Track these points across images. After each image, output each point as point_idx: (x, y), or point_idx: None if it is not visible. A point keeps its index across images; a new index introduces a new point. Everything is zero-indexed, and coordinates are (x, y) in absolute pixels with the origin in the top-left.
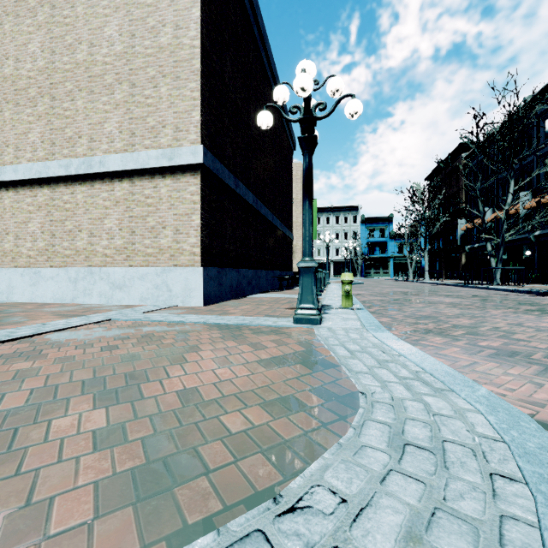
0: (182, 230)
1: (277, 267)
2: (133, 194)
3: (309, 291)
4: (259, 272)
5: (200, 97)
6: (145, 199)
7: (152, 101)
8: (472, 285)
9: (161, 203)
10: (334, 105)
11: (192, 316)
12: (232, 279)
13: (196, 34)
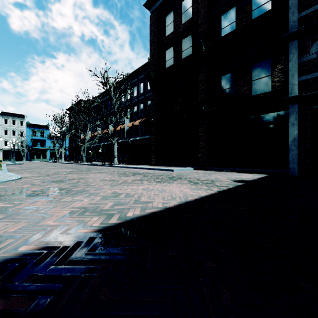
0: None
1: None
2: None
3: None
4: None
5: None
6: None
7: None
8: (76, 163)
9: None
10: None
11: None
12: None
13: None
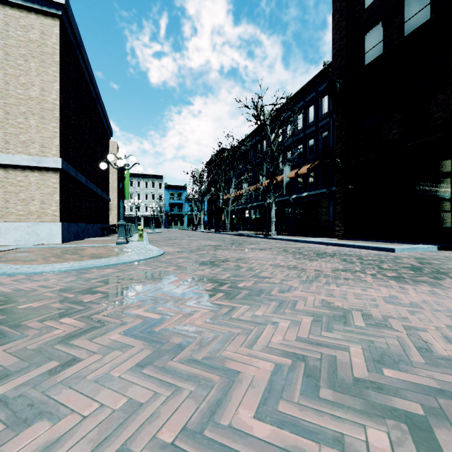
0: (47, 202)
1: (99, 221)
2: (7, 178)
3: (122, 232)
4: (89, 225)
5: (59, 132)
6: (17, 182)
7: (24, 126)
8: (217, 232)
9: (31, 186)
10: (132, 166)
11: (65, 245)
12: (74, 229)
13: (57, 98)
